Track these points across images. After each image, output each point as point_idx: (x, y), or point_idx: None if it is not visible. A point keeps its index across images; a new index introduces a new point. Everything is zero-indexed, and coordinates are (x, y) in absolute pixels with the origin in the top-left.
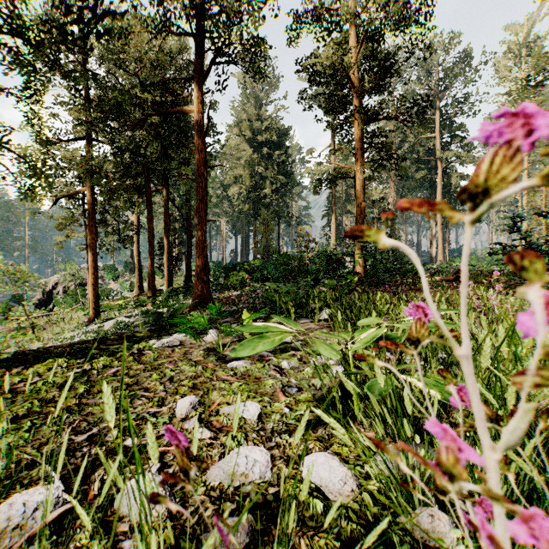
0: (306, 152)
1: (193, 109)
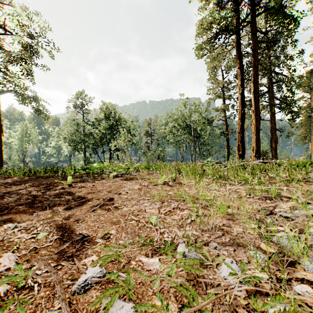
0: None
1: None
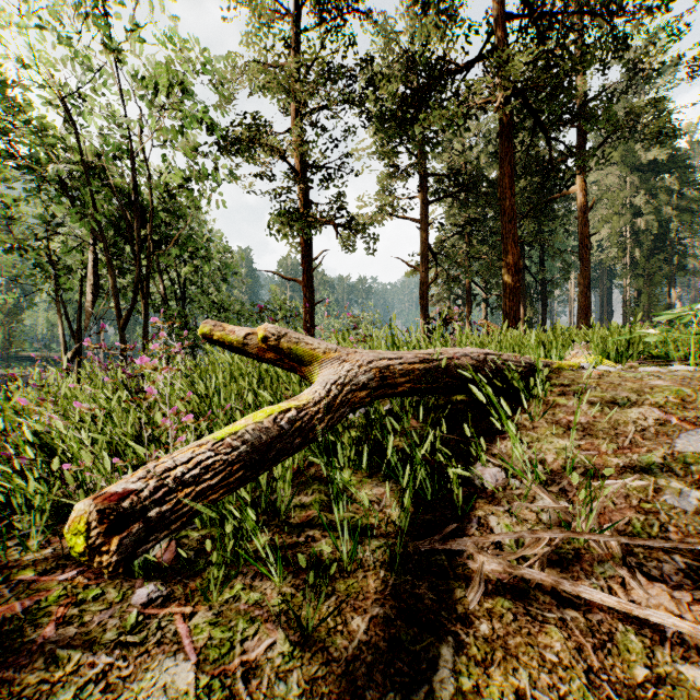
0: None
1: (576, 189)
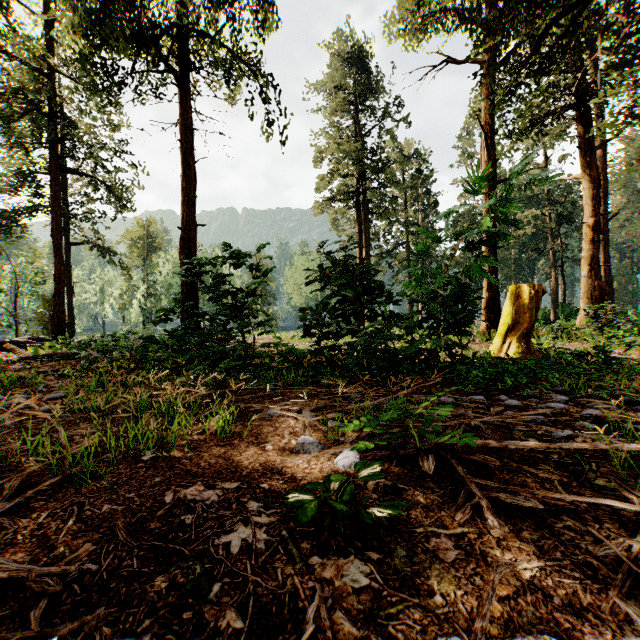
0: None
1: None
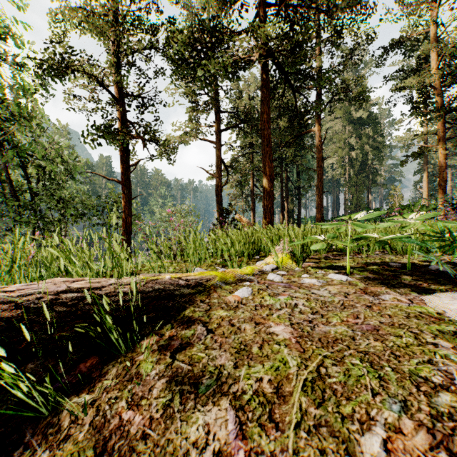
0: (395, 122)
1: (315, 129)
